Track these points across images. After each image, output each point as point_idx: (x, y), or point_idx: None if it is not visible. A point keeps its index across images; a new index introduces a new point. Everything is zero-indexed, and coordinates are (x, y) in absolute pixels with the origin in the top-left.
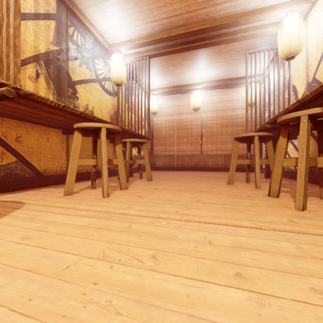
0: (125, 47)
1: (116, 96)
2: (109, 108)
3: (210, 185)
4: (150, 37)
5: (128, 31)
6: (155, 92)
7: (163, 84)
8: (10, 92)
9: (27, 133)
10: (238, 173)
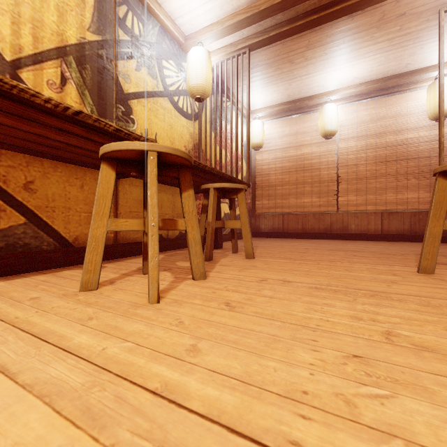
0: (210, 36)
1: (196, 121)
2: (185, 139)
3: (379, 274)
4: (251, 9)
5: (214, 4)
6: (259, 114)
7: (271, 100)
8: None
9: (44, 177)
10: (413, 245)
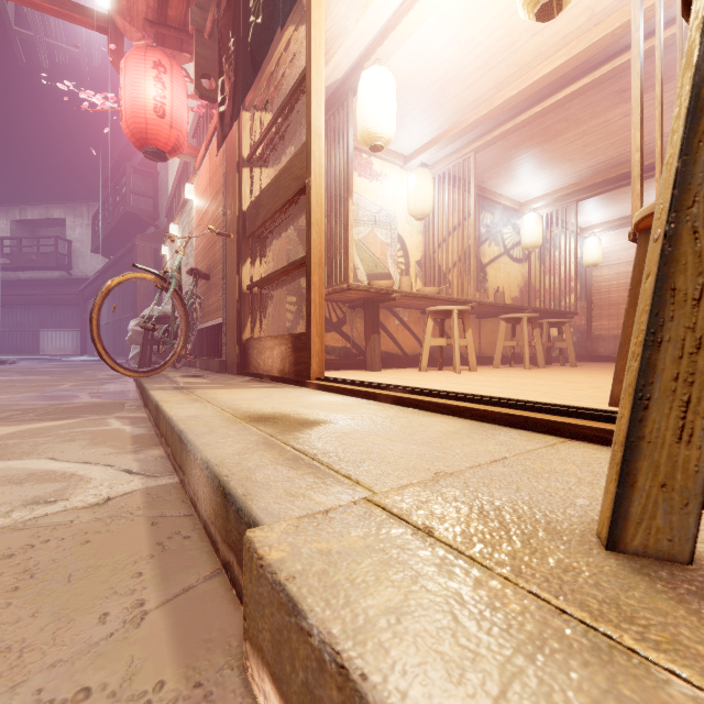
0: (541, 203)
1: (527, 261)
2: (518, 280)
3: None
4: (576, 185)
5: (545, 186)
6: (595, 230)
7: (609, 216)
8: (475, 305)
9: None
10: None
